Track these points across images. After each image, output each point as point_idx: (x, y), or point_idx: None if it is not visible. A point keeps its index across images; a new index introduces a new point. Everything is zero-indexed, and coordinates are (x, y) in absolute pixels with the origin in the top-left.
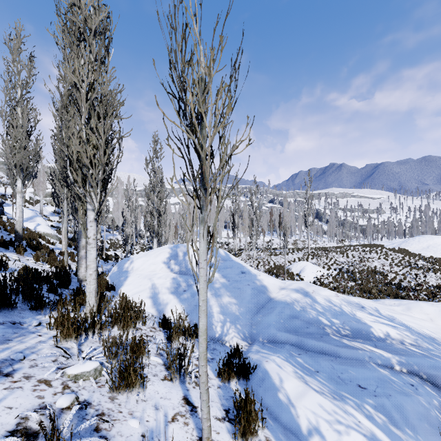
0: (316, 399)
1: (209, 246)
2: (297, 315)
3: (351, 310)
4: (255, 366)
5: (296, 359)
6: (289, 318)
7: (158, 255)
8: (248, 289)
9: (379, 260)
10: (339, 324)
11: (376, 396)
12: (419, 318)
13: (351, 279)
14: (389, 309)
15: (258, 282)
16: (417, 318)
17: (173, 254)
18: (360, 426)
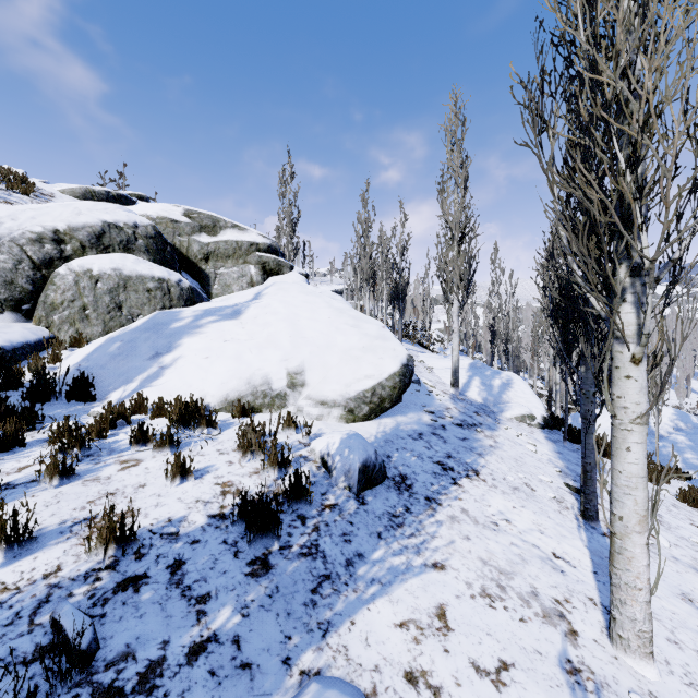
0: None
1: (678, 412)
2: None
3: None
4: (695, 477)
5: None
6: None
7: None
8: None
9: None
10: None
11: None
12: None
13: None
14: None
15: None
16: None
17: None
18: None
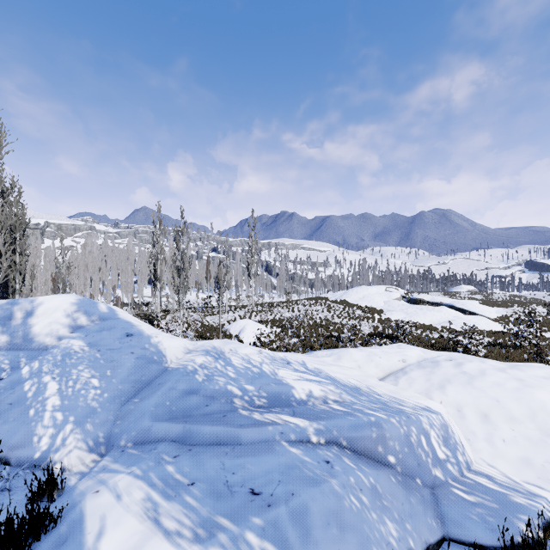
0: None
1: (82, 299)
2: (196, 388)
3: (273, 369)
4: (58, 513)
5: (164, 468)
6: (182, 395)
7: None
8: (129, 359)
9: (323, 312)
10: (254, 392)
11: (270, 506)
12: (349, 367)
13: (295, 335)
14: (319, 361)
15: (151, 348)
16: (347, 367)
17: (3, 316)
18: None
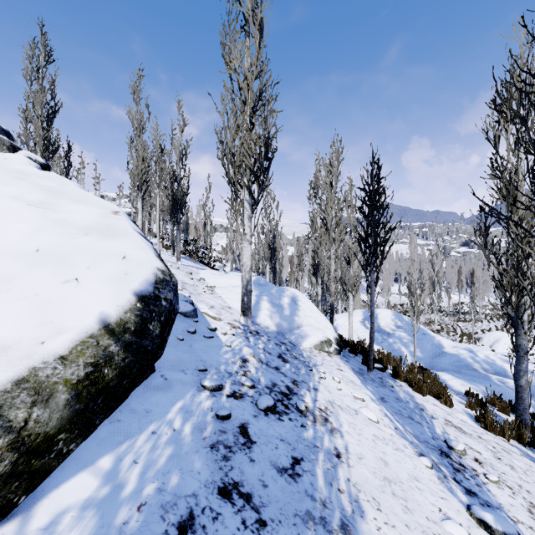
0: (457, 380)
1: (395, 312)
2: (460, 360)
3: (500, 363)
4: (431, 372)
5: (453, 374)
6: (454, 361)
7: (354, 316)
8: (428, 344)
9: None
10: (487, 368)
11: (485, 384)
12: None
13: None
14: None
15: (436, 341)
16: None
17: (366, 317)
18: (472, 387)
